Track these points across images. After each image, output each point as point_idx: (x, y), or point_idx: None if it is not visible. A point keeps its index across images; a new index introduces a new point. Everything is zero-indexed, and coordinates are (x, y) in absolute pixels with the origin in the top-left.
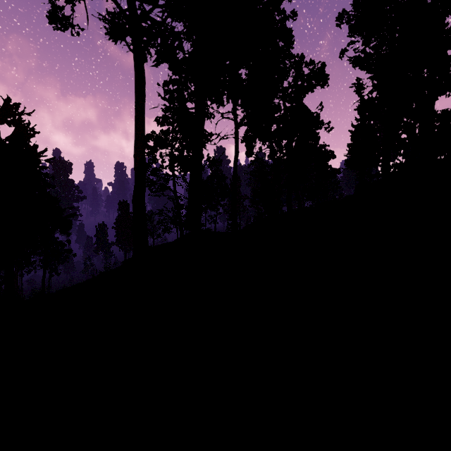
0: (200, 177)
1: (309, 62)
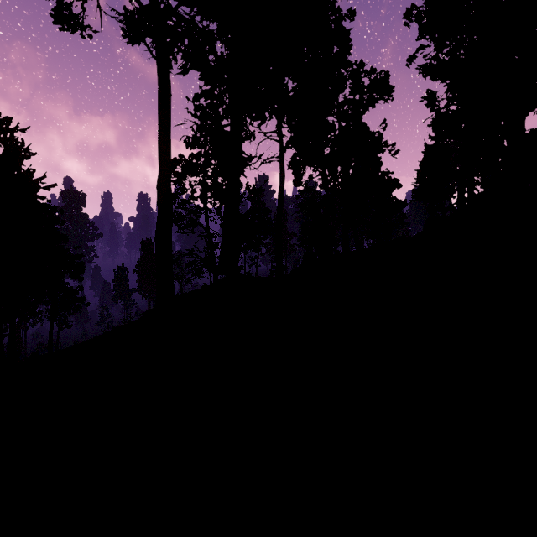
0: (237, 210)
1: (370, 71)
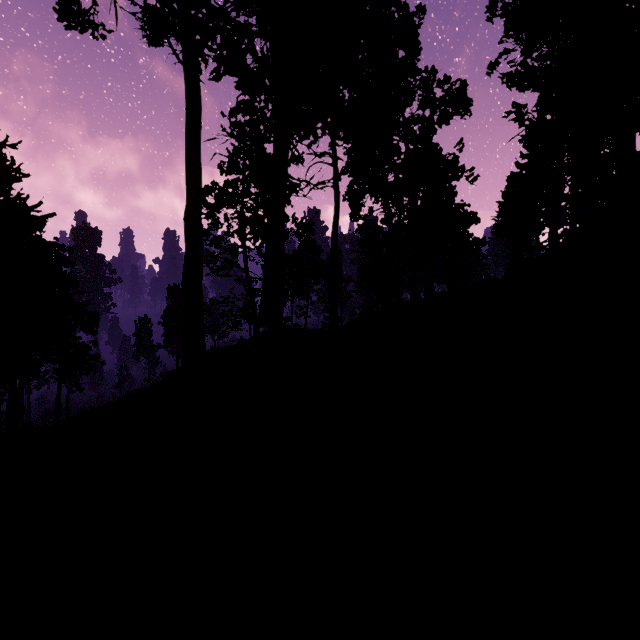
0: (281, 247)
1: (444, 79)
